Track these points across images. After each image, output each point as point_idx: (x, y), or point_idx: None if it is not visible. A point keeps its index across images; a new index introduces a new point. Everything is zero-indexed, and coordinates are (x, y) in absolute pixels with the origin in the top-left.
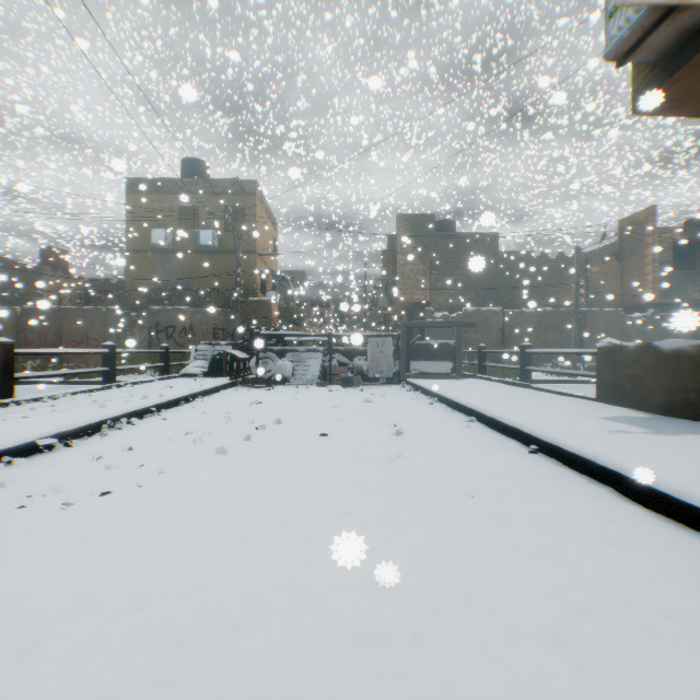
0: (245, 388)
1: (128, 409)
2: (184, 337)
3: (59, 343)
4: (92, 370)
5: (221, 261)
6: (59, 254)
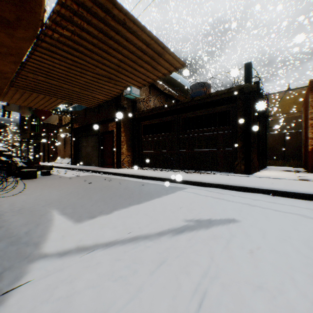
0: None
1: None
2: None
3: None
4: None
5: None
6: None
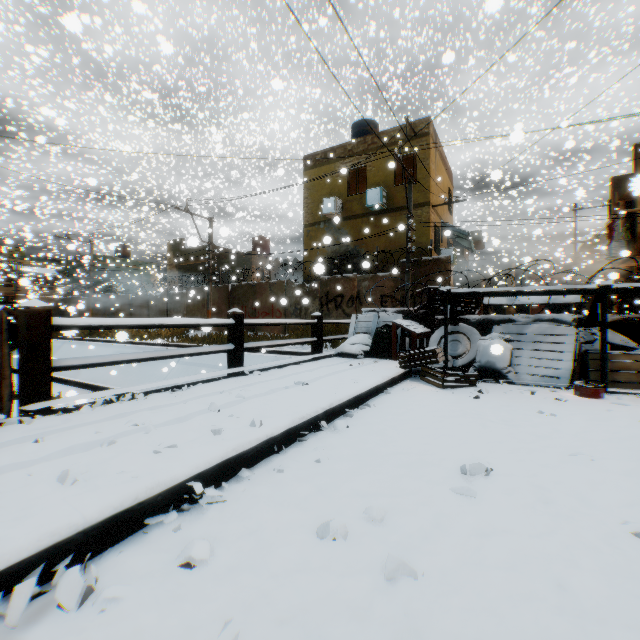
0: (426, 387)
1: (81, 518)
2: (351, 306)
3: (253, 314)
4: (204, 350)
5: (389, 221)
6: (263, 242)
